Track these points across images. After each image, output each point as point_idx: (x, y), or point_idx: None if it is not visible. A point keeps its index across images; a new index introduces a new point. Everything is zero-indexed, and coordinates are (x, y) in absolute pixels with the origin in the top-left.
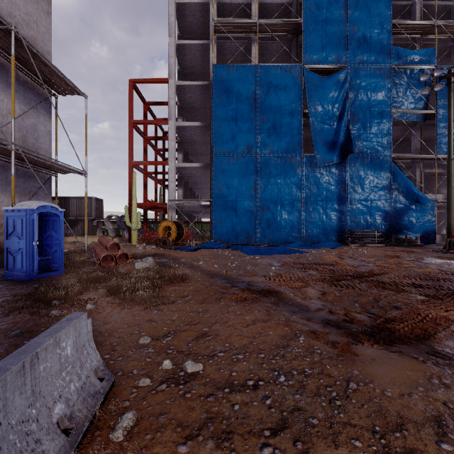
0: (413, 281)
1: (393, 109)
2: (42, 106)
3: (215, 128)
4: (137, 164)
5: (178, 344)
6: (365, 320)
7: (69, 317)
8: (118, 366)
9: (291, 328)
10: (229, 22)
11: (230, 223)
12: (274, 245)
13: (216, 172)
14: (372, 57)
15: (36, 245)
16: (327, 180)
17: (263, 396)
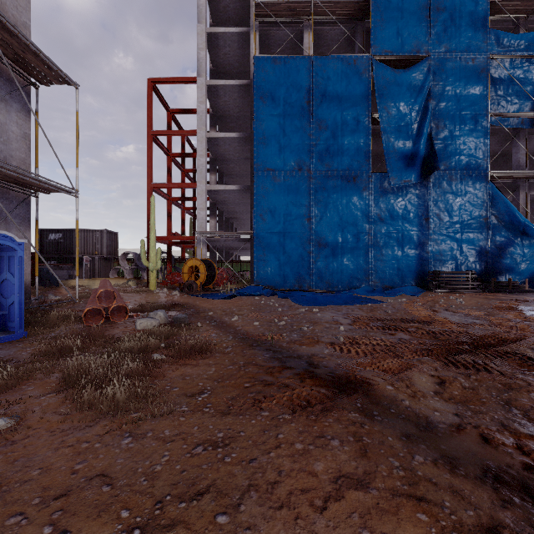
0: None
1: (491, 112)
2: (14, 98)
3: (256, 138)
4: (157, 186)
5: None
6: None
7: None
8: None
9: (434, 518)
10: (275, 1)
11: (277, 261)
12: (334, 290)
13: (258, 195)
14: (462, 44)
15: None
16: (403, 206)
17: None
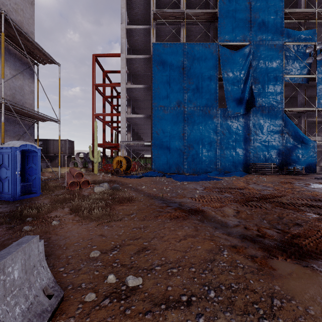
0: (305, 202)
1: (284, 74)
2: (27, 71)
3: (154, 89)
4: (98, 115)
5: (122, 257)
6: (274, 235)
7: (20, 241)
8: (70, 279)
9: (215, 243)
10: (164, 12)
11: (165, 158)
12: (197, 174)
13: (155, 120)
14: (269, 37)
15: (18, 174)
16: (236, 126)
17: (196, 313)
